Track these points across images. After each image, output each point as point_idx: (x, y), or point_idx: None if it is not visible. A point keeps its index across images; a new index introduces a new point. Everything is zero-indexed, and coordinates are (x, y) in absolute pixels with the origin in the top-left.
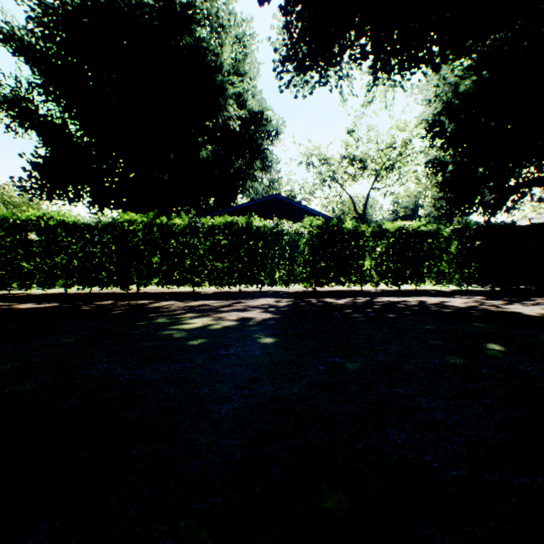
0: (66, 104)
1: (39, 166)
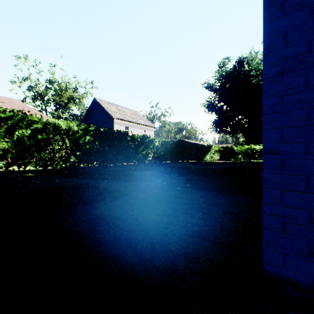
0: (227, 104)
1: (215, 123)
